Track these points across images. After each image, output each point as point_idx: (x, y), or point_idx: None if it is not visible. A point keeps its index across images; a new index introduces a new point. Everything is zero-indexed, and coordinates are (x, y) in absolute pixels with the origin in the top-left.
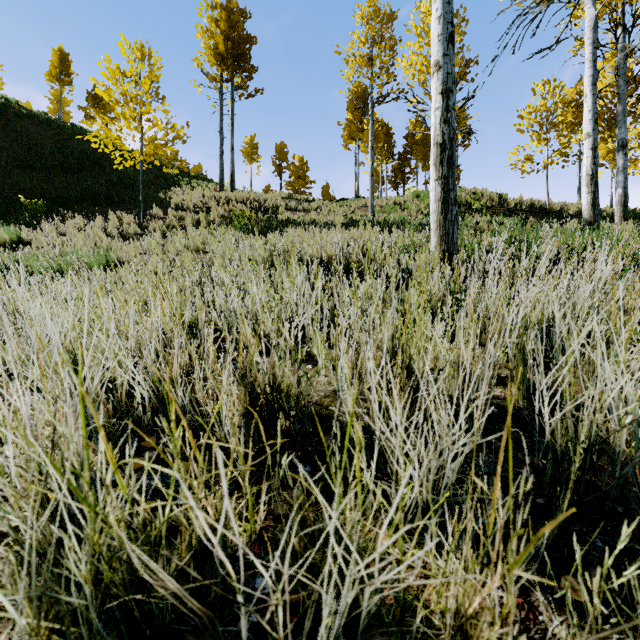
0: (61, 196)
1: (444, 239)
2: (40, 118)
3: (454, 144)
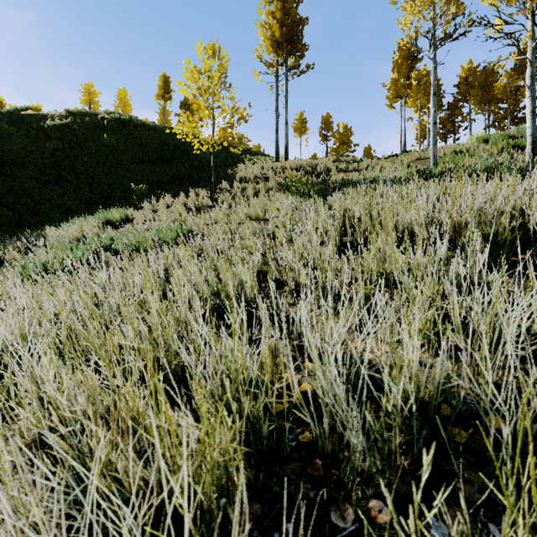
0: (159, 181)
1: None
2: (150, 126)
3: None
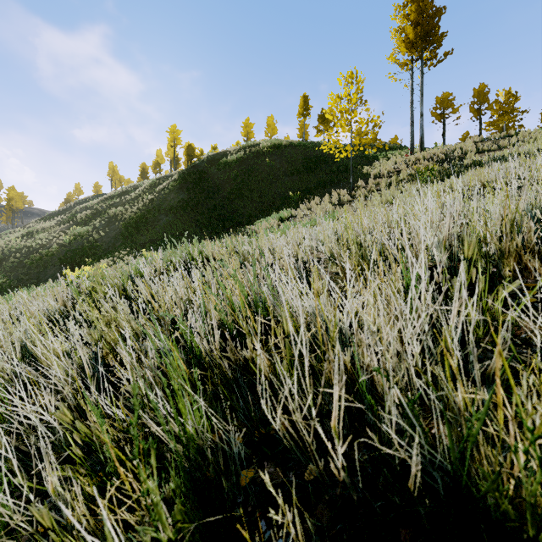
0: (307, 187)
1: None
2: (295, 144)
3: None
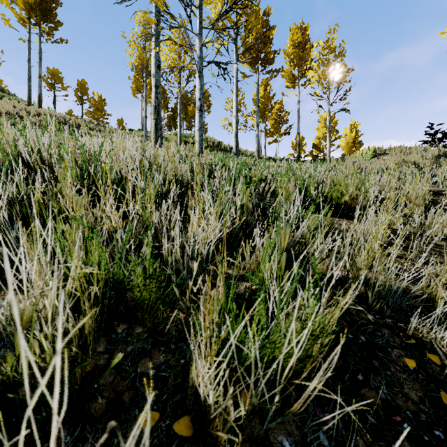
0: None
1: (156, 143)
2: None
3: (160, 107)
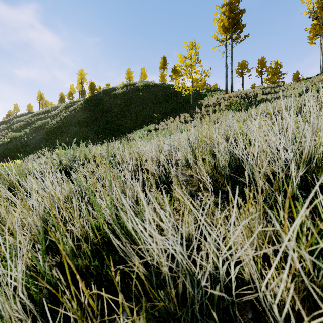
0: (165, 111)
1: None
2: (158, 85)
3: None
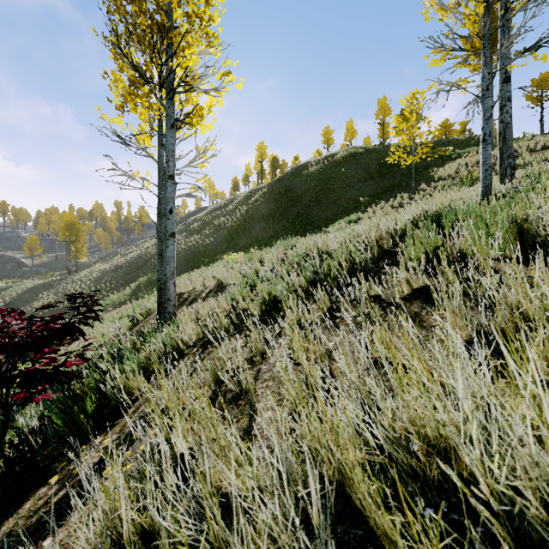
0: (377, 192)
1: (500, 178)
2: (371, 149)
3: (507, 130)
